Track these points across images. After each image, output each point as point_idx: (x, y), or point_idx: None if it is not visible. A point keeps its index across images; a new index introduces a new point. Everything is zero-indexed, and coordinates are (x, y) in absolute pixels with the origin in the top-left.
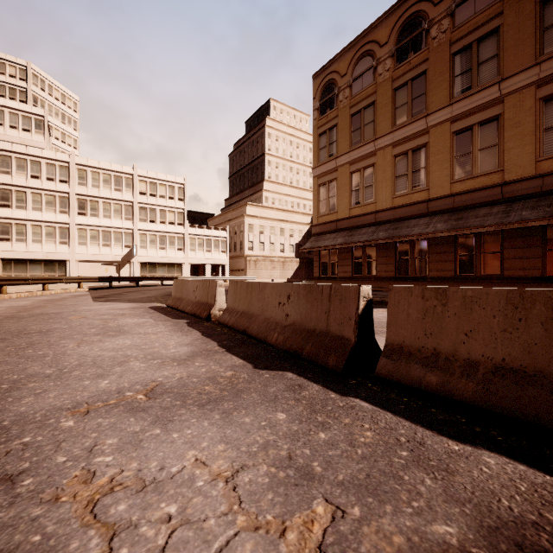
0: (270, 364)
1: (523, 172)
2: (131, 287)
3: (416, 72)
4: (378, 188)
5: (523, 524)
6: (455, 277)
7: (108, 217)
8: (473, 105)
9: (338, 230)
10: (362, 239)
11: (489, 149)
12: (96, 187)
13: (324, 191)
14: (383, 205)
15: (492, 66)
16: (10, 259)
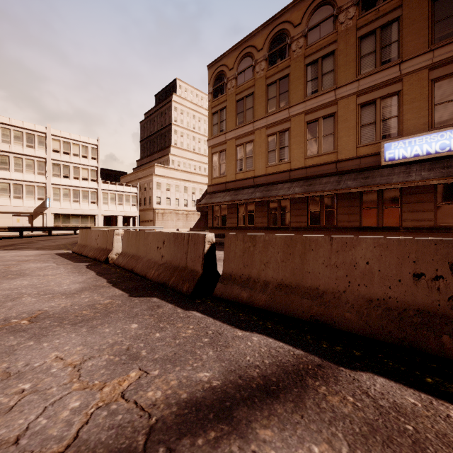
0: (144, 293)
1: (349, 154)
2: (43, 236)
3: (282, 74)
4: (256, 159)
5: (250, 367)
6: (308, 227)
7: (20, 171)
8: (319, 104)
9: (227, 190)
10: (244, 198)
11: (329, 136)
12: (6, 143)
13: (216, 159)
14: (259, 172)
15: (331, 78)
16: None
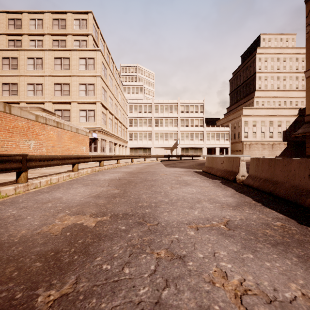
0: None
1: None
2: (178, 160)
3: None
4: None
5: None
6: None
7: (167, 126)
8: None
9: None
10: None
11: None
12: (162, 112)
13: None
14: None
15: None
16: (132, 148)
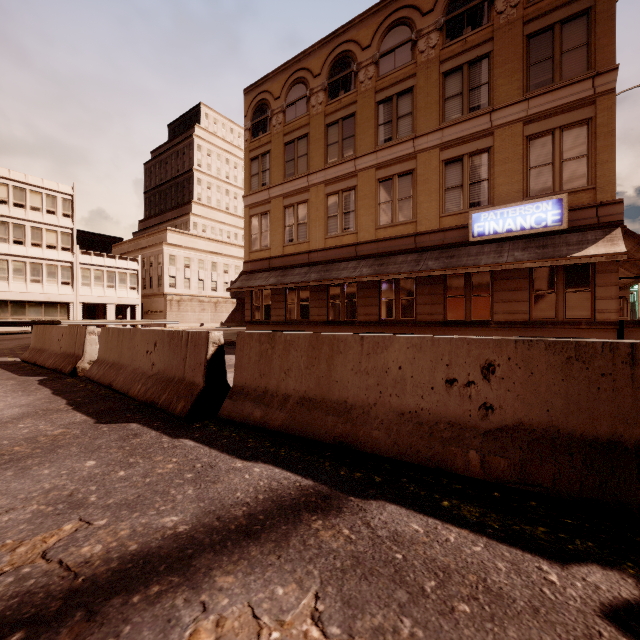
0: (120, 417)
1: (430, 225)
2: None
3: (346, 112)
4: (311, 227)
5: (236, 505)
6: (379, 321)
7: None
8: (394, 156)
9: (271, 269)
10: (294, 280)
11: (406, 200)
12: None
13: (256, 224)
14: (316, 245)
15: (408, 123)
16: None
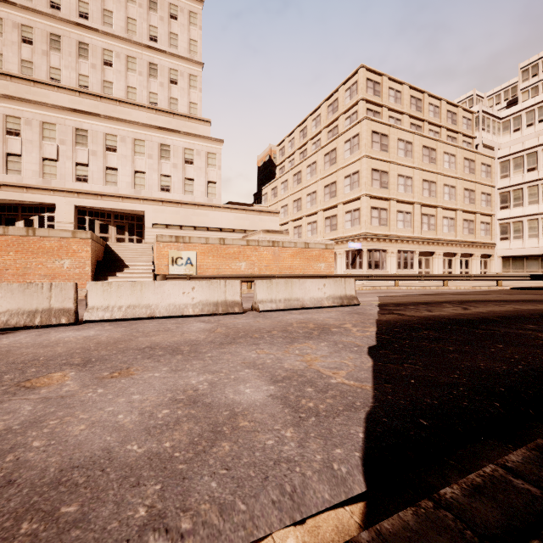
0: None
1: None
2: None
3: None
4: None
5: None
6: None
7: None
8: None
9: None
10: None
11: None
12: None
13: None
14: None
15: None
16: (508, 257)
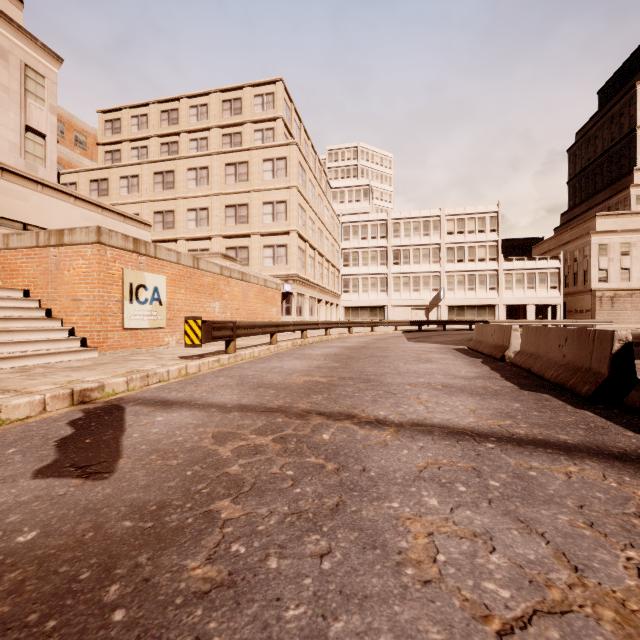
0: (535, 389)
1: None
2: (438, 331)
3: None
4: None
5: (614, 447)
6: None
7: (417, 263)
8: None
9: None
10: None
11: None
12: (407, 237)
13: None
14: None
15: None
16: (349, 307)
